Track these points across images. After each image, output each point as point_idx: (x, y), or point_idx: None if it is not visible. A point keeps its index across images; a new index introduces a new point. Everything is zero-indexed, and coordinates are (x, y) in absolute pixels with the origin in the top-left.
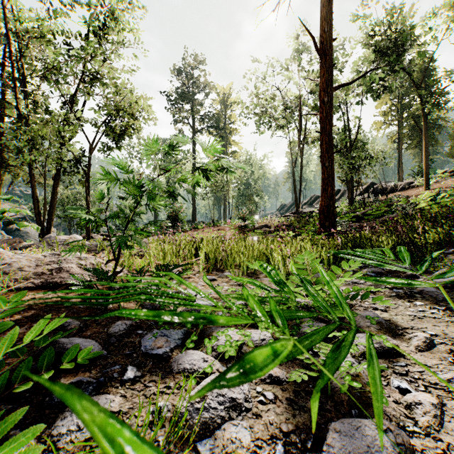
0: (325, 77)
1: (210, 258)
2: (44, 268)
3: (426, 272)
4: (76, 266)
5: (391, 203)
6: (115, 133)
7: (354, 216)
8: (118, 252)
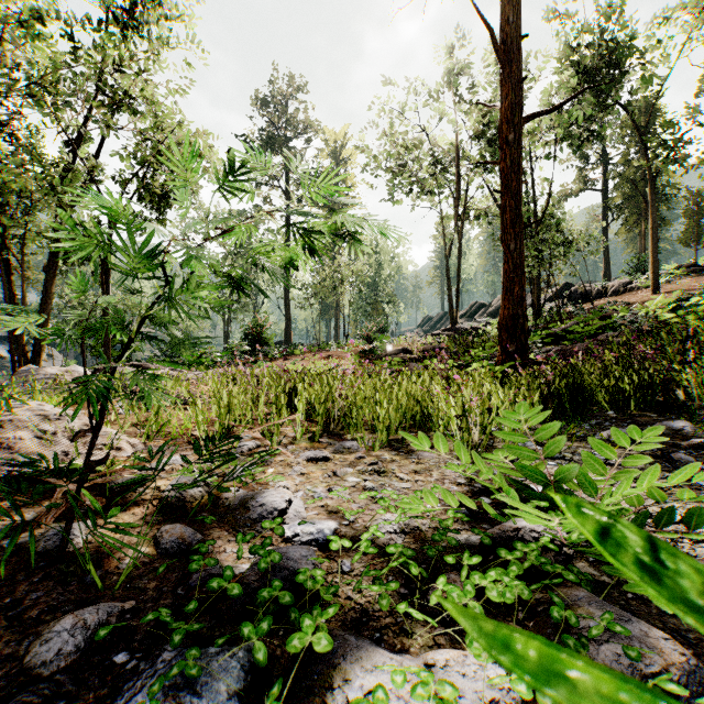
0: (510, 100)
1: (315, 409)
2: None
3: None
4: (32, 435)
5: (607, 314)
6: (153, 193)
7: (548, 334)
8: (100, 414)
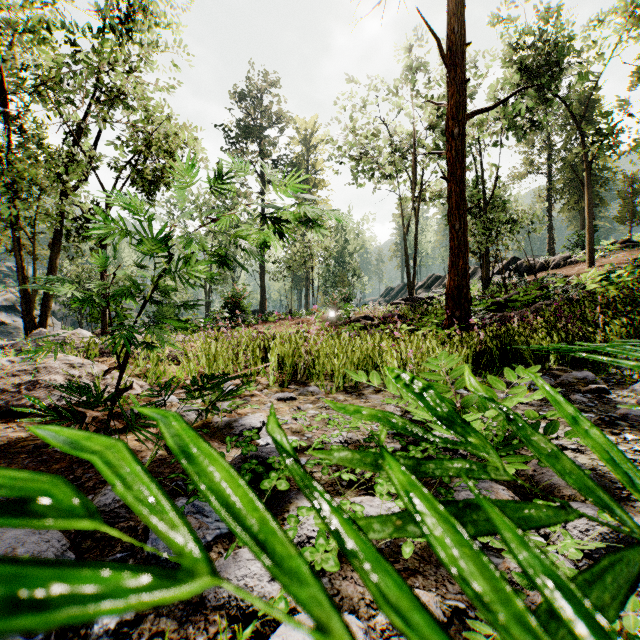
0: (456, 99)
1: (286, 364)
2: (7, 382)
3: (617, 384)
4: (62, 378)
5: (545, 285)
6: (145, 179)
7: (493, 302)
8: (125, 355)
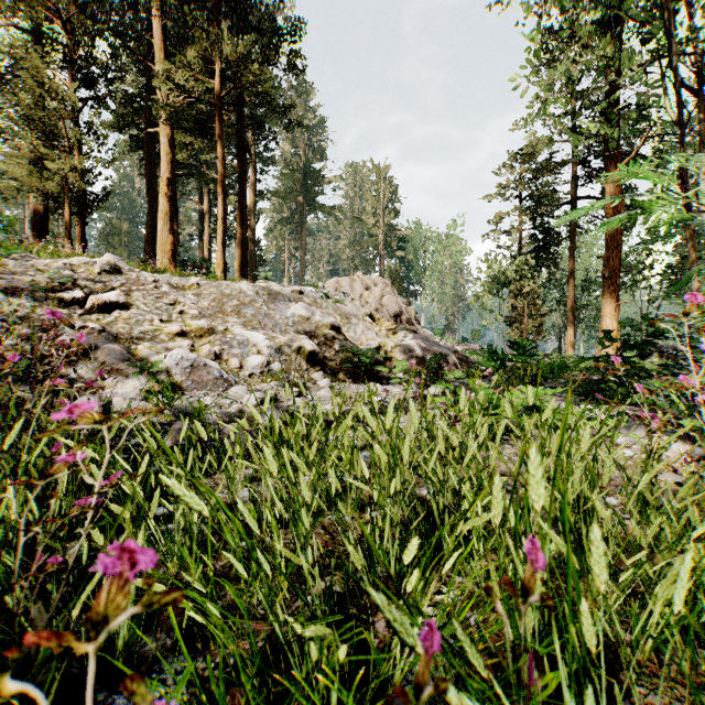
0: None
1: None
2: None
3: None
4: None
5: None
6: None
7: None
8: None
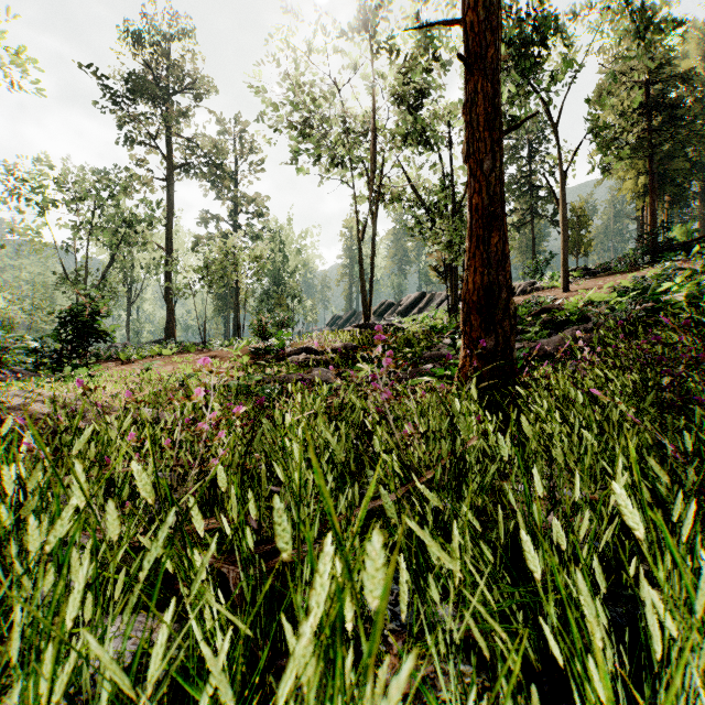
0: None
1: None
2: None
3: None
4: None
5: (548, 307)
6: None
7: None
8: None
